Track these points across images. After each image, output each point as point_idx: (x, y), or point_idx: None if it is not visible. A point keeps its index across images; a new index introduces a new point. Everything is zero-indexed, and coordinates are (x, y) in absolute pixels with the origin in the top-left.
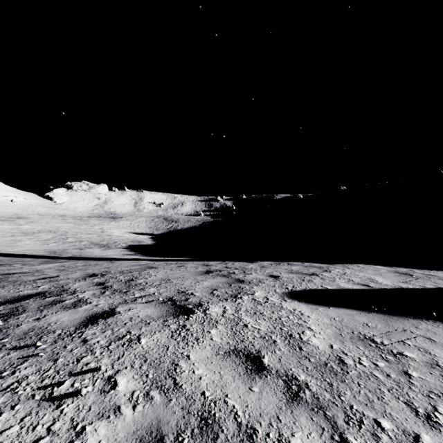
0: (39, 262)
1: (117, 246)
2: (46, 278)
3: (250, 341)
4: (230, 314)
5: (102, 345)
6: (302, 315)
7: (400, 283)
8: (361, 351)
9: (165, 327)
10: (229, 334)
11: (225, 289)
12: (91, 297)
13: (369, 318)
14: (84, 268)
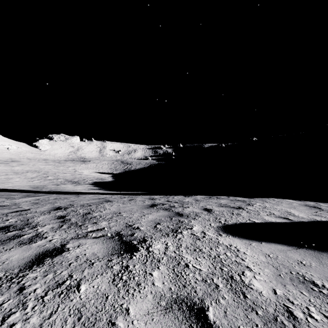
0: (21, 196)
1: (85, 183)
2: (18, 211)
3: (193, 286)
4: (171, 251)
5: (38, 294)
6: (238, 251)
7: (313, 216)
8: (306, 298)
9: (108, 269)
10: (171, 277)
11: (167, 223)
12: (48, 232)
13: (301, 255)
14: (54, 201)
